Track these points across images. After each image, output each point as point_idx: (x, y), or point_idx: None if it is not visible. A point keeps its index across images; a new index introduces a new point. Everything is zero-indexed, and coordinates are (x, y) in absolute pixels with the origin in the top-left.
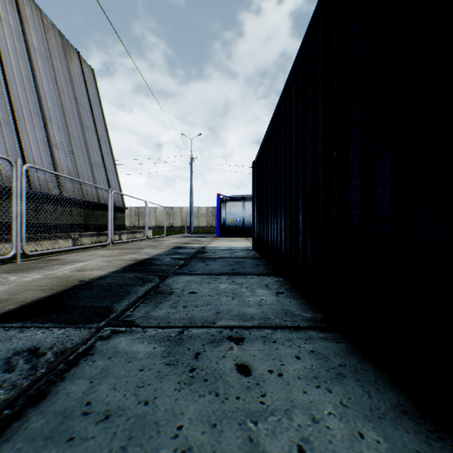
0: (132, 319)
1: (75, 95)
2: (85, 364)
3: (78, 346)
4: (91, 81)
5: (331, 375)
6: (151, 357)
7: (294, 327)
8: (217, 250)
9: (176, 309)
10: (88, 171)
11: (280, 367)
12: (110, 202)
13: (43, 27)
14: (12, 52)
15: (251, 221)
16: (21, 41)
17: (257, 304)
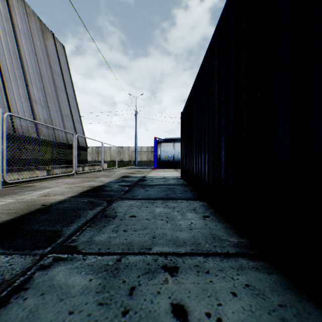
0: (76, 244)
1: (50, 64)
2: (14, 304)
3: (16, 278)
4: (62, 55)
5: (274, 321)
6: (84, 293)
7: (223, 254)
8: (154, 179)
9: (117, 233)
10: (60, 120)
11: (218, 307)
12: (74, 142)
13: (26, 14)
14: (1, 31)
15: (179, 157)
16: (9, 23)
17: (187, 227)
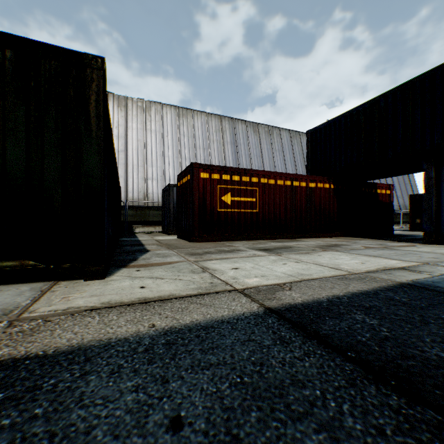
0: None
1: None
2: None
3: None
4: None
5: None
6: None
7: None
8: None
9: None
10: (407, 202)
11: None
12: None
13: None
14: None
15: None
16: None
17: None
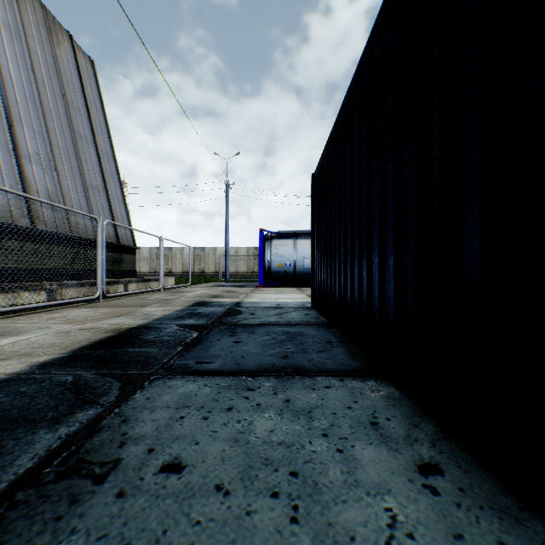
0: None
1: (63, 91)
2: None
3: None
4: (90, 77)
5: None
6: None
7: None
8: (258, 309)
9: None
10: (81, 196)
11: None
12: (99, 236)
13: None
14: None
15: (305, 265)
16: None
17: None
